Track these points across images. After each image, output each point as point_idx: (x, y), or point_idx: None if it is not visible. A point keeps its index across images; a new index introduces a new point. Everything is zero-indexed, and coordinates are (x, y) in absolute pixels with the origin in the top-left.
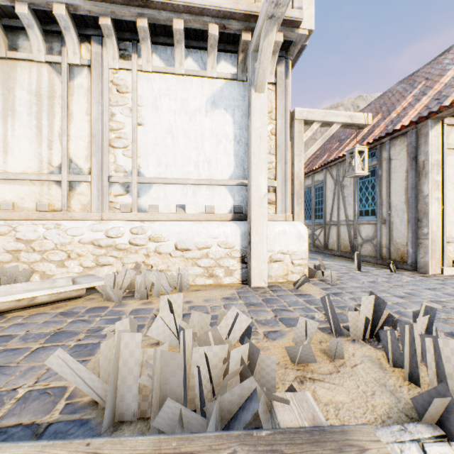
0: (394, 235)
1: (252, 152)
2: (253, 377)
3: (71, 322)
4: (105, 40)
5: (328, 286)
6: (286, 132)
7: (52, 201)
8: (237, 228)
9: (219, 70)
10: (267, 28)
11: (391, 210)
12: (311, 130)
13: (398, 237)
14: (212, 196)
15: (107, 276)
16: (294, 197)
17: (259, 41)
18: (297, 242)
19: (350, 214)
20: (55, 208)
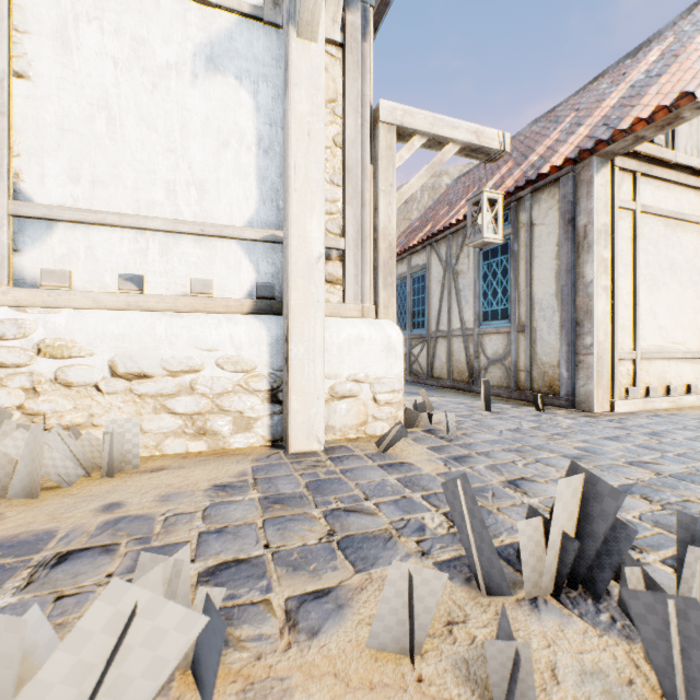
0: (539, 349)
1: (291, 163)
2: None
3: None
4: None
5: (443, 442)
6: (363, 145)
7: None
8: (261, 328)
9: None
10: None
11: (534, 308)
12: (410, 148)
13: (545, 354)
14: (208, 259)
15: None
16: (378, 273)
17: None
18: (384, 360)
19: (468, 318)
20: None
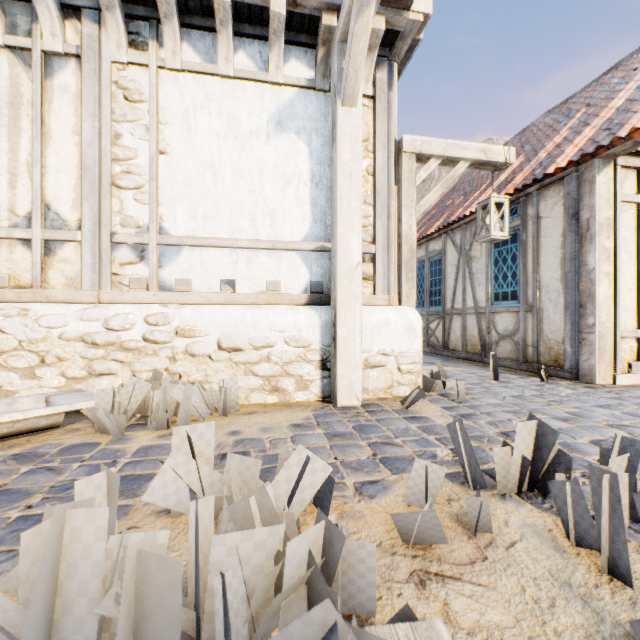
0: (545, 327)
1: (338, 197)
2: (334, 581)
3: (26, 472)
4: (104, 15)
5: (454, 403)
6: (389, 171)
7: (17, 272)
8: (315, 315)
9: (288, 73)
10: None
11: (541, 291)
12: (427, 169)
13: (550, 331)
14: (277, 266)
15: (101, 392)
16: (401, 270)
17: (349, 25)
18: (406, 338)
19: (480, 298)
20: (21, 283)
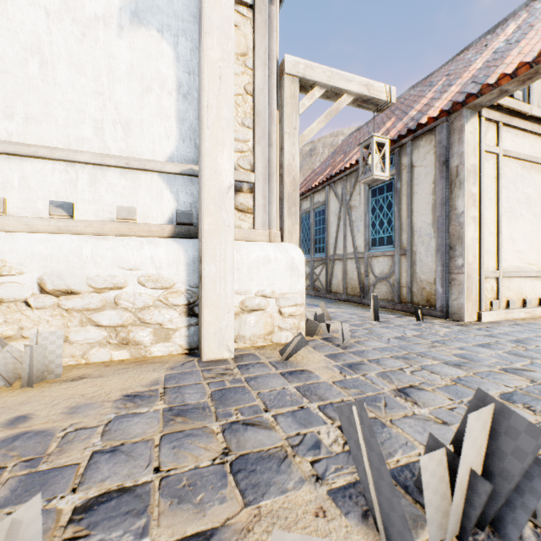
0: (418, 269)
1: (204, 103)
2: None
3: None
4: None
5: (339, 350)
6: (271, 93)
7: None
8: (179, 250)
9: None
10: None
11: (414, 236)
12: (311, 97)
13: (423, 273)
14: (132, 190)
15: None
16: (283, 203)
17: None
18: (288, 278)
19: (359, 244)
20: None
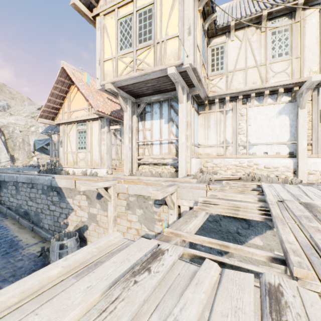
0: None
1: (298, 132)
2: None
3: None
4: (238, 101)
5: None
6: (317, 119)
7: (220, 152)
8: (291, 160)
9: (282, 100)
10: (306, 91)
11: None
12: None
13: None
14: (279, 148)
15: (245, 174)
16: None
17: (302, 92)
18: None
19: None
20: (221, 154)
